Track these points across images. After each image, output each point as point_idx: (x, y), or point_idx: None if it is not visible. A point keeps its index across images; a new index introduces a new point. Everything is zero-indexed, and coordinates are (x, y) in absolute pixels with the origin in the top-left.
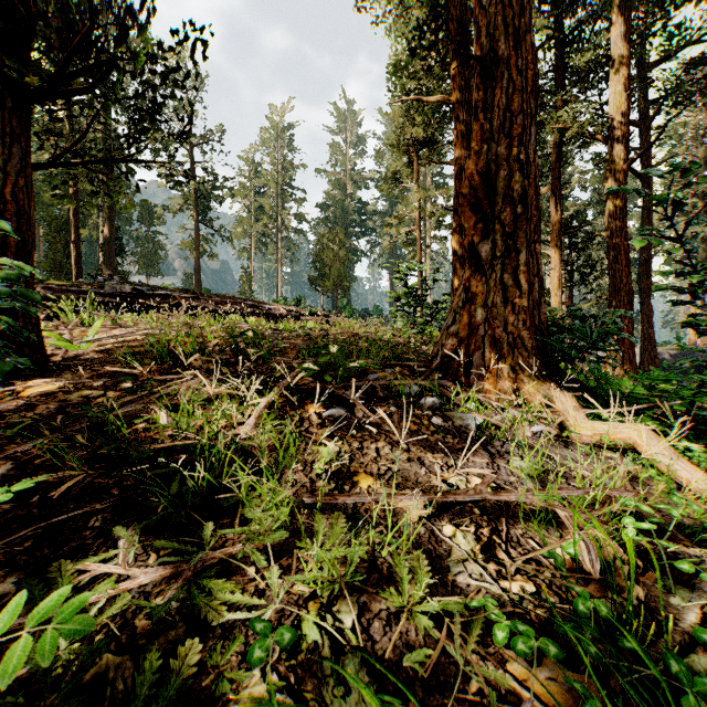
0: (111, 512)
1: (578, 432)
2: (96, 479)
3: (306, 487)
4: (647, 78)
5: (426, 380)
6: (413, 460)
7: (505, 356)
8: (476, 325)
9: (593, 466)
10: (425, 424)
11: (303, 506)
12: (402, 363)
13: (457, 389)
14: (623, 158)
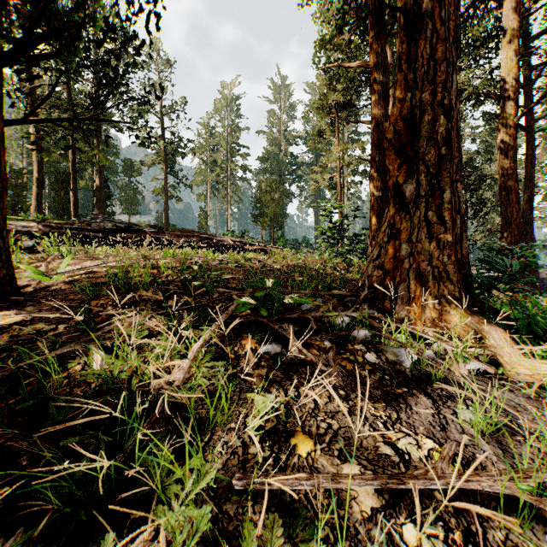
0: (7, 497)
1: (514, 370)
2: (10, 442)
3: (237, 455)
4: (531, 47)
5: (356, 312)
6: (354, 413)
7: (430, 288)
8: (401, 259)
9: (543, 415)
10: (360, 362)
11: (232, 487)
12: (332, 293)
13: (385, 319)
14: (513, 112)
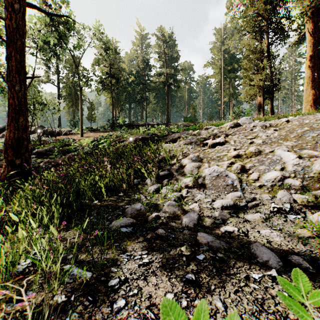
0: None
1: None
2: None
3: None
4: None
5: None
6: None
7: None
8: None
9: None
10: None
11: None
12: None
13: None
14: None
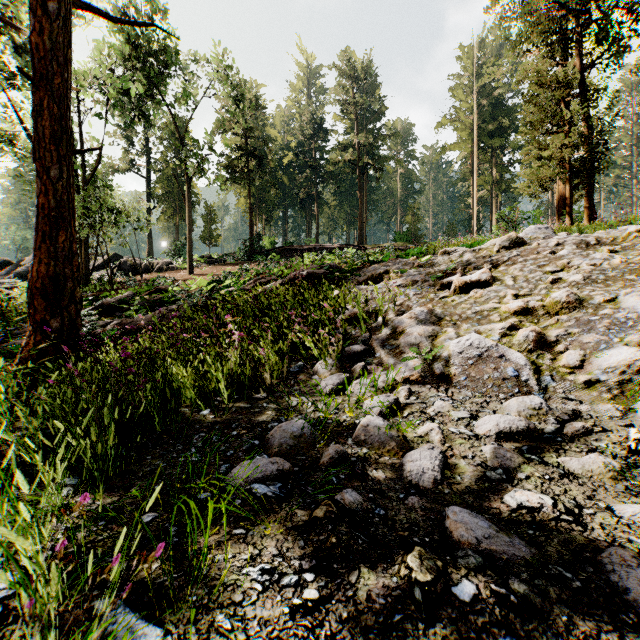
0: None
1: None
2: None
3: None
4: None
5: None
6: None
7: None
8: None
9: None
10: None
11: None
12: None
13: None
14: None
